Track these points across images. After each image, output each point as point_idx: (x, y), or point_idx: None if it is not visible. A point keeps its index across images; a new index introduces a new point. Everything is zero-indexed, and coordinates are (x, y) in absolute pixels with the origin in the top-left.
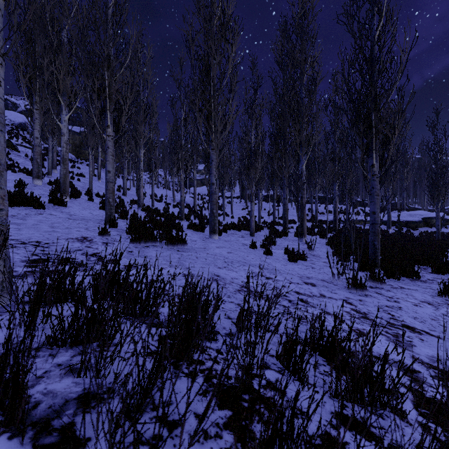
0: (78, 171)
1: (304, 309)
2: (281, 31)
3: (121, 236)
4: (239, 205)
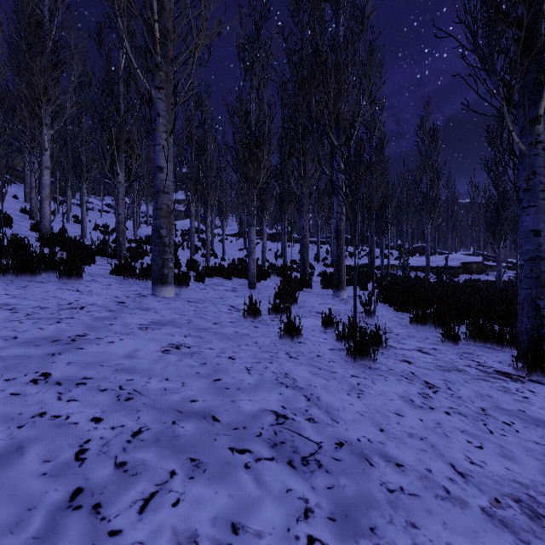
0: None
1: None
2: None
3: None
4: (235, 244)
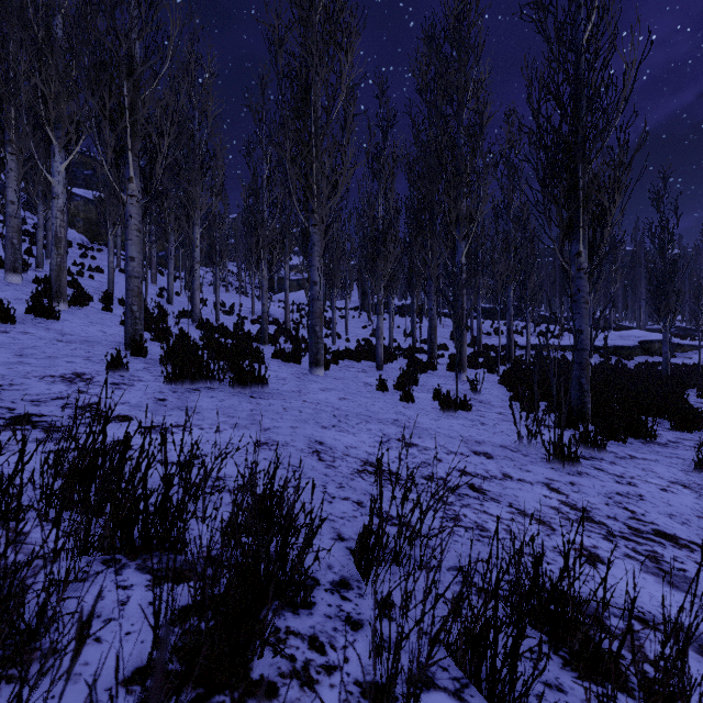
0: (92, 263)
1: (480, 507)
2: (426, 40)
3: (151, 372)
4: (358, 320)
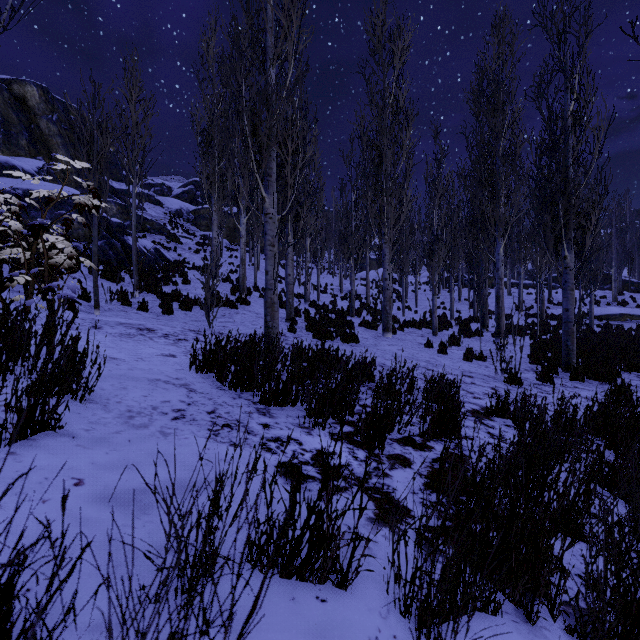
0: (236, 261)
1: None
2: (478, 73)
3: (303, 333)
4: (429, 294)
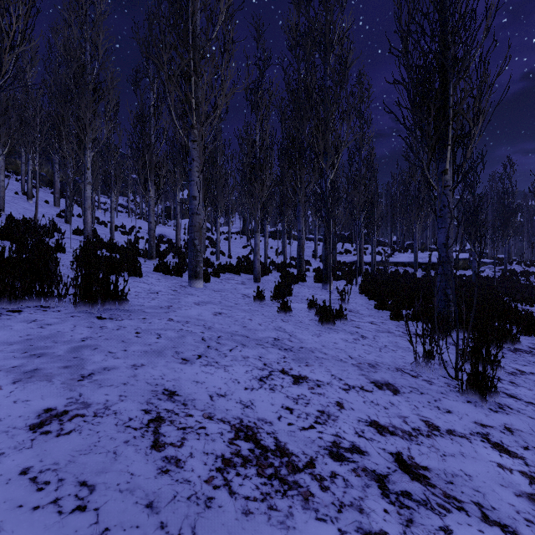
0: None
1: None
2: (295, 4)
3: None
4: (239, 242)
